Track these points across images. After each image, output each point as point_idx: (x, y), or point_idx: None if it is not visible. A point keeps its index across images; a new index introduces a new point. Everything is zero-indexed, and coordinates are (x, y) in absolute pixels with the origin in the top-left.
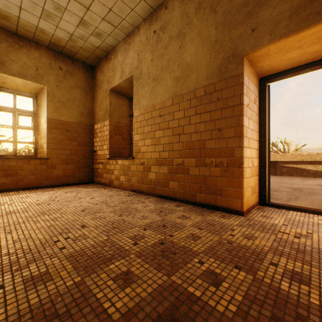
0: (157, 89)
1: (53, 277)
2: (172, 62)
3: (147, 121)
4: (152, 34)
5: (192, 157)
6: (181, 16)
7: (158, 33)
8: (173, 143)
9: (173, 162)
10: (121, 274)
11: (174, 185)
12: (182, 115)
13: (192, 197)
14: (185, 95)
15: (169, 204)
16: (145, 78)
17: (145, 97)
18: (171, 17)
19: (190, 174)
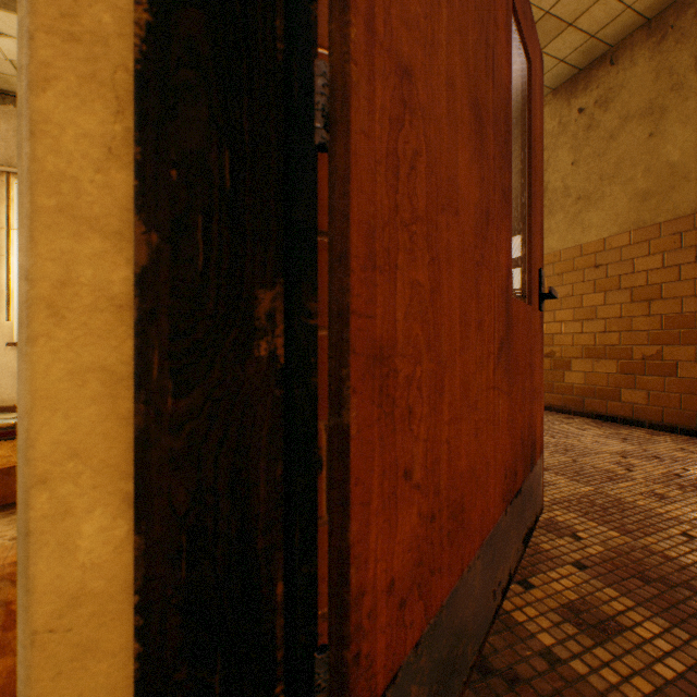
0: (587, 217)
1: (552, 482)
2: (628, 164)
3: (561, 276)
4: (575, 115)
5: (686, 343)
6: (653, 75)
7: (589, 112)
8: (631, 316)
9: (632, 353)
10: (646, 493)
11: (634, 396)
12: (656, 263)
13: (686, 420)
14: (666, 225)
15: (627, 429)
16: (556, 198)
17: (556, 232)
18: (627, 79)
19: (680, 377)
